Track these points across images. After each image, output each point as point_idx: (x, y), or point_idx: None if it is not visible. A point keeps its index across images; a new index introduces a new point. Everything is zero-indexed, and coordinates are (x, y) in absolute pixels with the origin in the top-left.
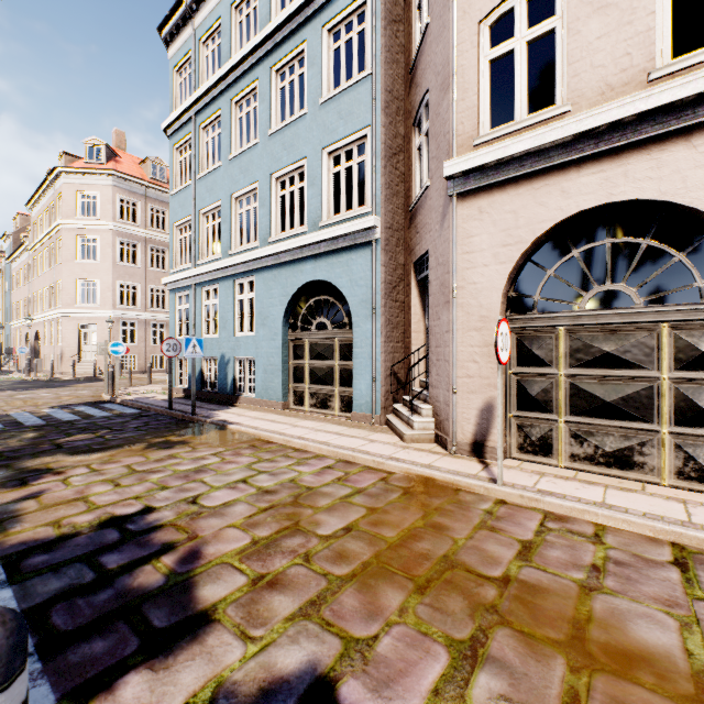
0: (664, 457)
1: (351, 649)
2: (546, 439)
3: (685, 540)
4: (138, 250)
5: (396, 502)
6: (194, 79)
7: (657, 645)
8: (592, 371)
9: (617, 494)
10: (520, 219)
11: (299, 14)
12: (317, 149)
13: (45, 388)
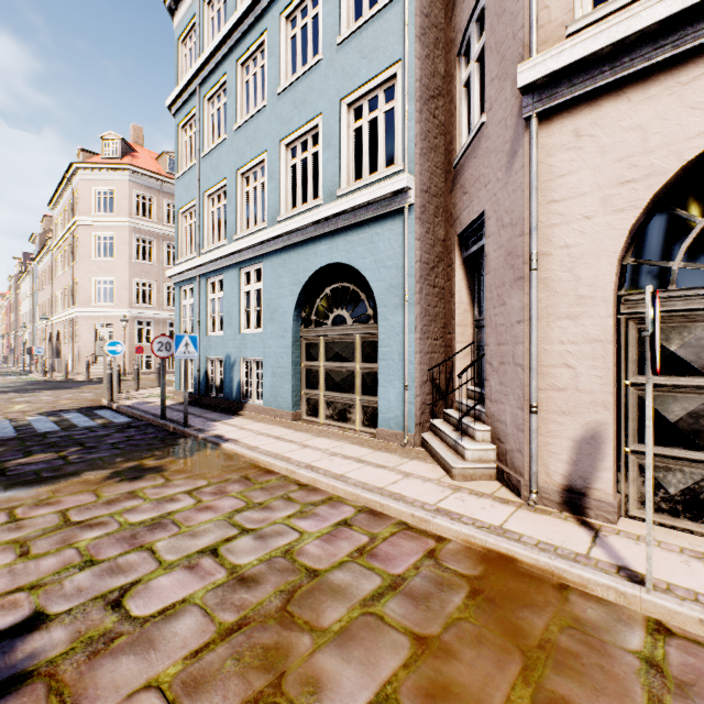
0: None
1: None
2: (696, 493)
3: None
4: (154, 247)
5: (462, 619)
6: (198, 46)
7: None
8: None
9: None
10: (653, 137)
11: None
12: (334, 101)
13: (51, 390)
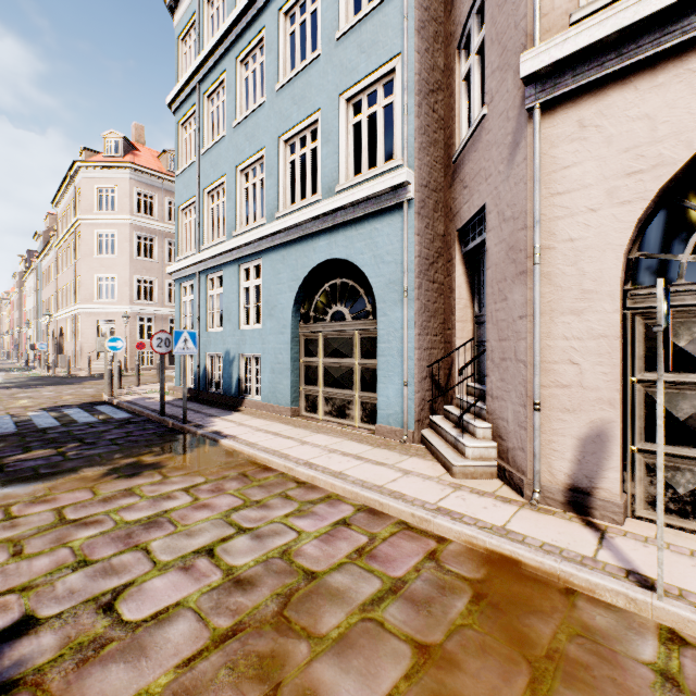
0: None
1: None
2: None
3: None
4: (155, 244)
5: (465, 626)
6: (198, 43)
7: None
8: None
9: None
10: (661, 126)
11: None
12: (332, 96)
13: (53, 386)
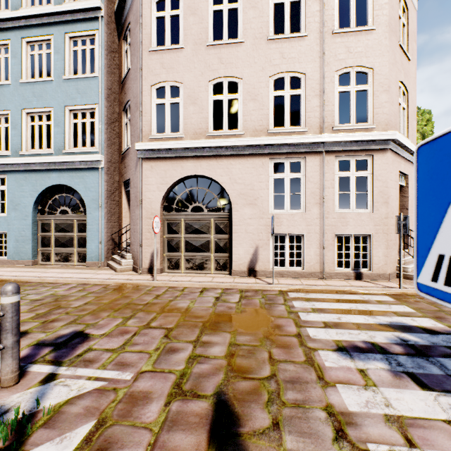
0: (212, 264)
1: (89, 325)
2: (177, 263)
3: (207, 286)
4: None
5: (110, 293)
6: None
7: (182, 306)
8: (192, 235)
9: (196, 278)
10: (167, 174)
11: (47, 17)
12: (61, 105)
13: None
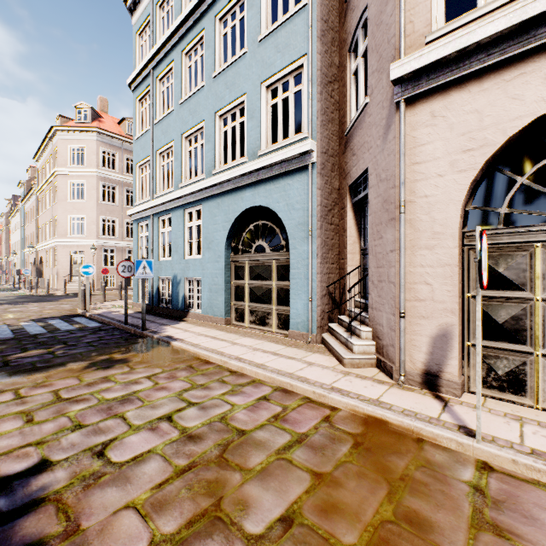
0: None
1: None
2: (516, 374)
3: None
4: (116, 191)
5: (347, 461)
6: (152, 38)
7: None
8: None
9: None
10: (486, 118)
11: None
12: (256, 83)
13: (37, 302)
